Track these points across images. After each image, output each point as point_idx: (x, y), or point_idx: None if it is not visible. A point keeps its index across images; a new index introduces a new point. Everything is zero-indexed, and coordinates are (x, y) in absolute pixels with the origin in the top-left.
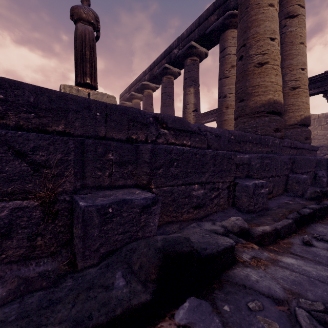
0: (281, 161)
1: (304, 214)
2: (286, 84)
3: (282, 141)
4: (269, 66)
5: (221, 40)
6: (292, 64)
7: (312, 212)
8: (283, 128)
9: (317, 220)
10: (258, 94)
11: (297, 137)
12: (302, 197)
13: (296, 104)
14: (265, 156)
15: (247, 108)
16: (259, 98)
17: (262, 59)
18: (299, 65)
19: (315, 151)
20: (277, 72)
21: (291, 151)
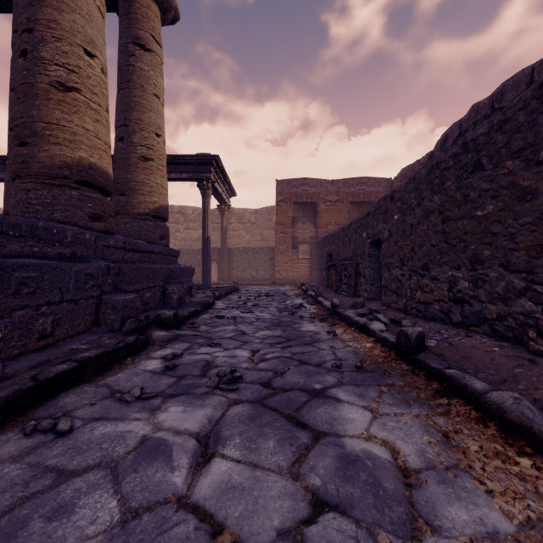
0: (78, 272)
1: (47, 378)
2: (134, 149)
3: (103, 238)
4: (82, 98)
5: (16, 5)
6: (144, 121)
7: (74, 368)
8: (112, 217)
9: (88, 378)
10: (58, 142)
11: (149, 234)
12: (121, 330)
13: (149, 184)
14: (18, 264)
15: (35, 163)
16: (60, 149)
17: (66, 78)
18: (152, 126)
19: (175, 257)
20: (98, 116)
21: (127, 255)
